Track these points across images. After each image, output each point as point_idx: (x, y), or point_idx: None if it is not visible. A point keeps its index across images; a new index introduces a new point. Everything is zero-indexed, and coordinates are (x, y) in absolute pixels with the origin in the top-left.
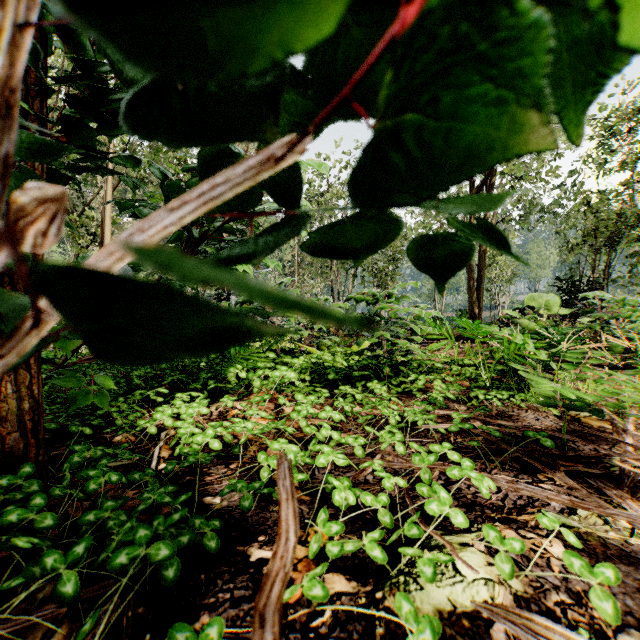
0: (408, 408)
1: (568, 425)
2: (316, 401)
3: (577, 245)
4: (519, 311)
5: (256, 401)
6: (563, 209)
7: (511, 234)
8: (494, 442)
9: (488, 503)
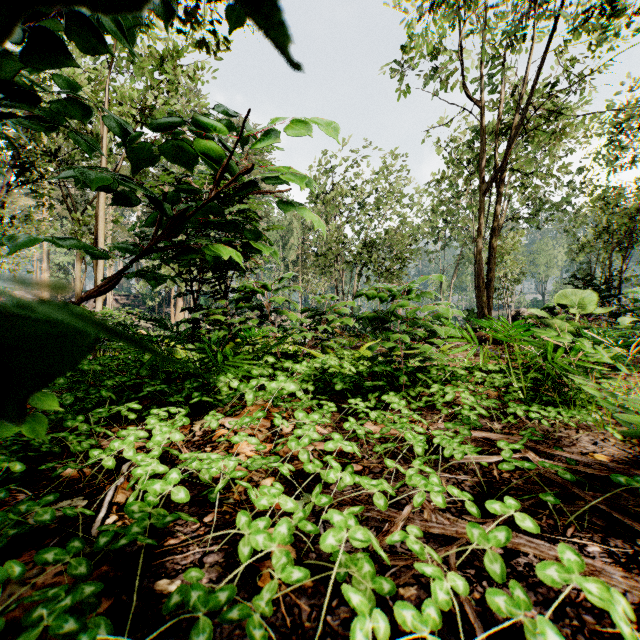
0: (437, 431)
1: (638, 452)
2: (321, 421)
3: (589, 243)
4: (549, 310)
5: (245, 423)
6: (573, 207)
7: (520, 232)
8: (552, 479)
9: (582, 598)
